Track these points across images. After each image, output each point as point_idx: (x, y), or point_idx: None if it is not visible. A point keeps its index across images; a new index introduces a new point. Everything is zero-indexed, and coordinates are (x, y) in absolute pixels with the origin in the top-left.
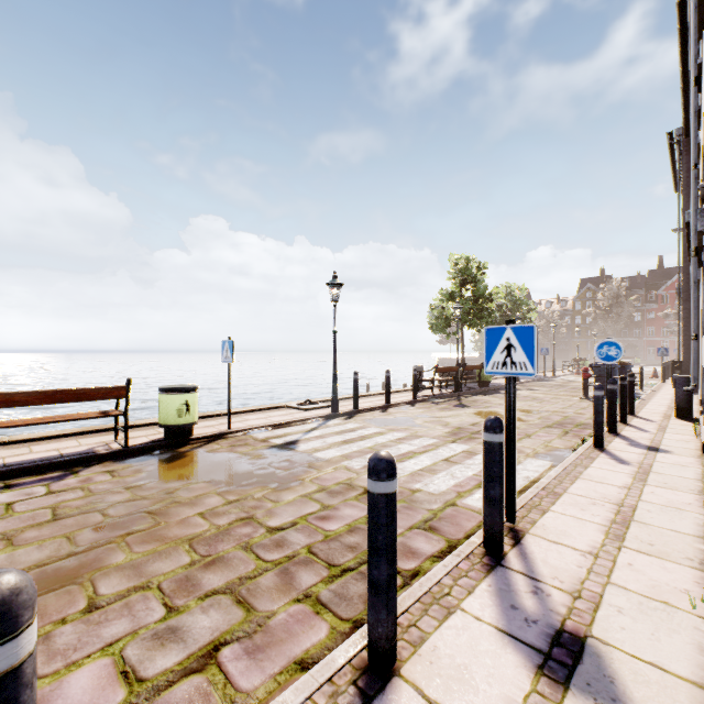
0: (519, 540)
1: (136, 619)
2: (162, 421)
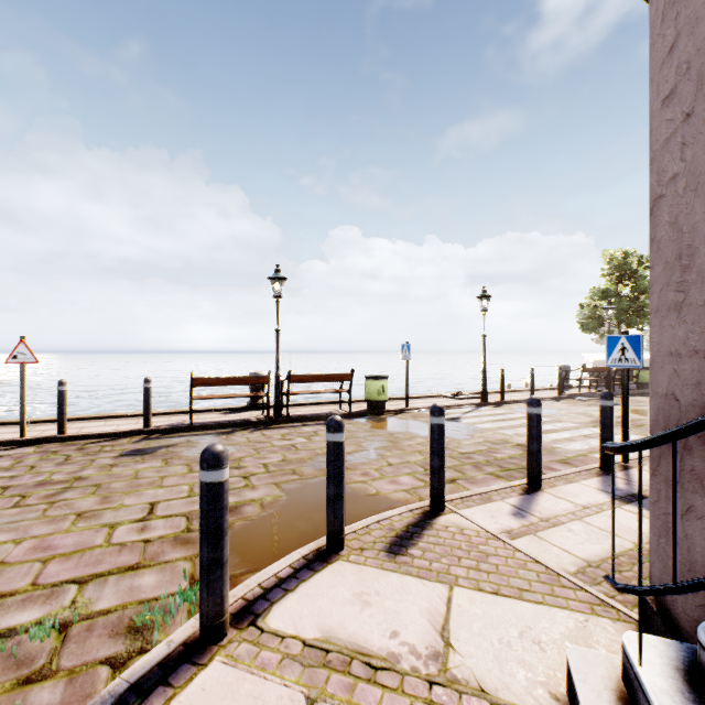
0: (627, 469)
1: (413, 469)
2: (367, 398)
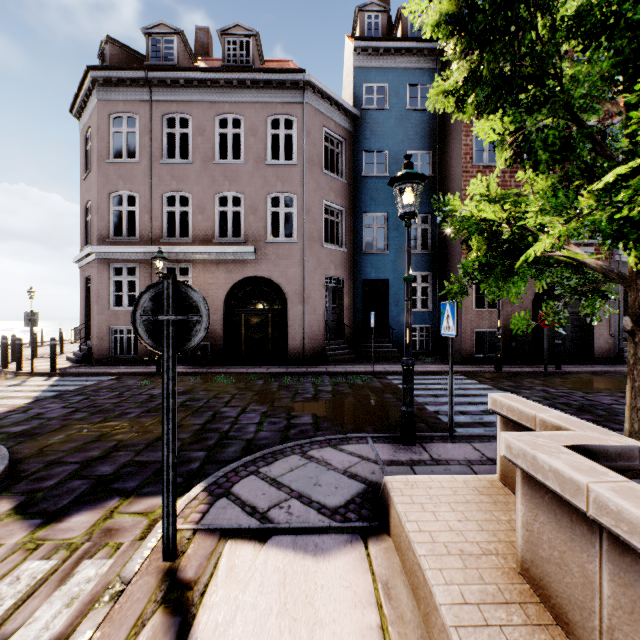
0: None
1: None
2: None
